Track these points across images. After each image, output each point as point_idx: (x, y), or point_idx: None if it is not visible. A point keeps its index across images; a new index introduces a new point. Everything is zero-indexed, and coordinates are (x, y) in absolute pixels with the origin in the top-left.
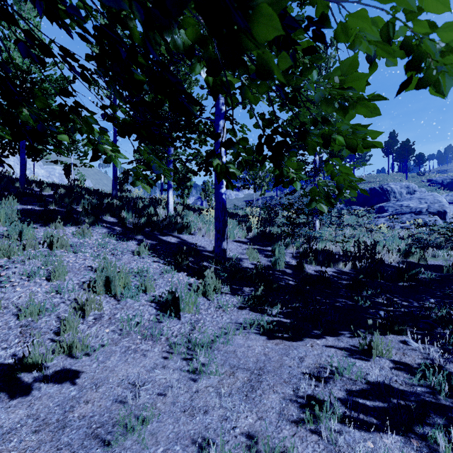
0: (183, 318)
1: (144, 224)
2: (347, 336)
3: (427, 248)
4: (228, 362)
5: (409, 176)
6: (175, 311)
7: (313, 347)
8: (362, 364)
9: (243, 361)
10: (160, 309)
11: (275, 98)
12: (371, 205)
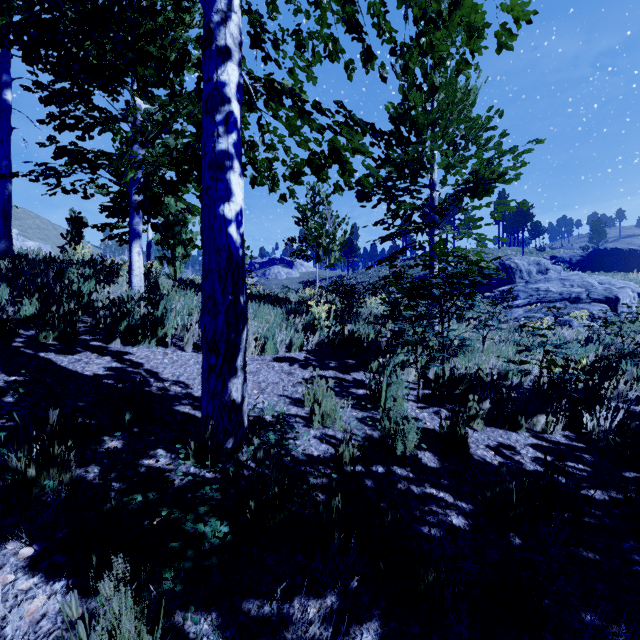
0: None
1: (10, 320)
2: None
3: None
4: None
5: (526, 252)
6: None
7: None
8: None
9: None
10: None
11: None
12: (489, 289)
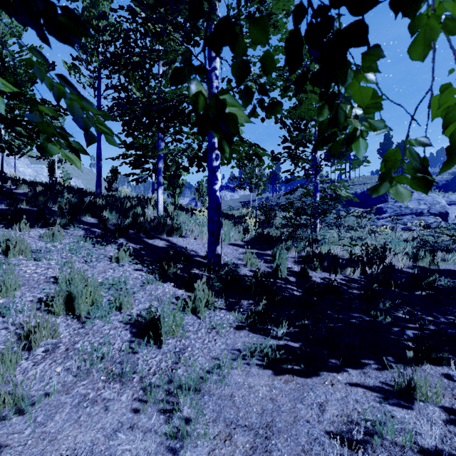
0: (165, 346)
1: (128, 226)
2: (374, 368)
3: (436, 251)
4: (223, 416)
5: None
6: (155, 335)
7: (335, 387)
8: (404, 414)
9: (244, 412)
10: (136, 333)
11: (277, 80)
12: (369, 206)
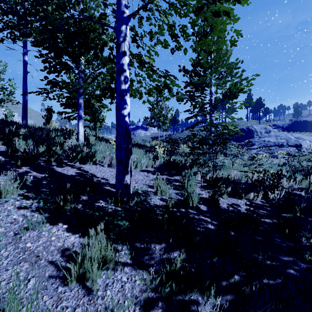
0: None
1: (37, 153)
2: None
3: (307, 175)
4: None
5: (261, 122)
6: None
7: None
8: None
9: None
10: None
11: None
12: (241, 141)
